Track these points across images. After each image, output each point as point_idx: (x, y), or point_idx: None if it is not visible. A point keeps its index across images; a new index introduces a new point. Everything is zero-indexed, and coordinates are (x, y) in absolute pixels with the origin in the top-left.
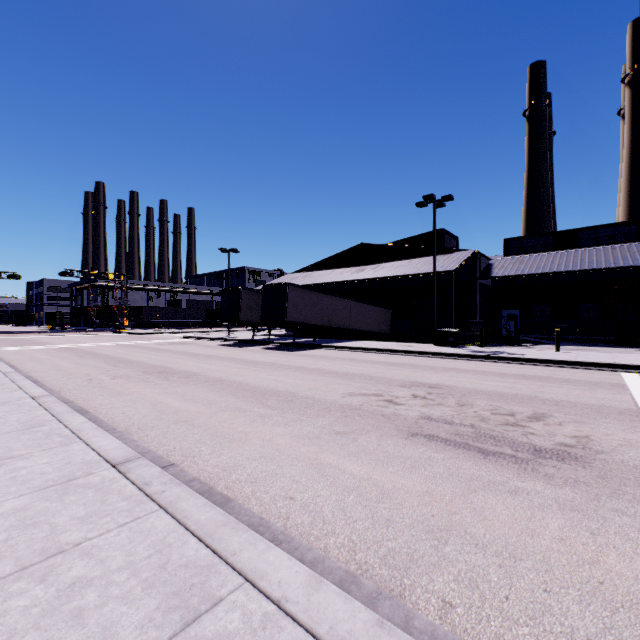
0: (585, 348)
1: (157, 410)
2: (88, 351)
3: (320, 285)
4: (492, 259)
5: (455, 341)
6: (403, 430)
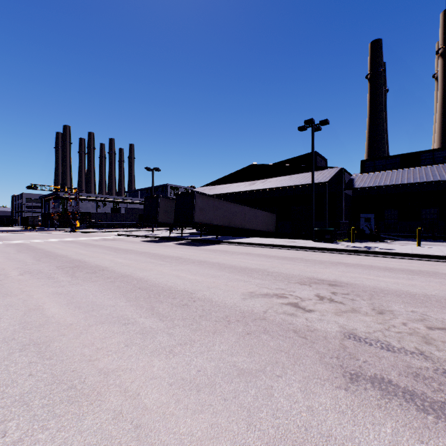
0: (435, 243)
1: (22, 321)
2: (31, 246)
3: (222, 196)
4: (353, 175)
5: (331, 238)
6: (333, 365)
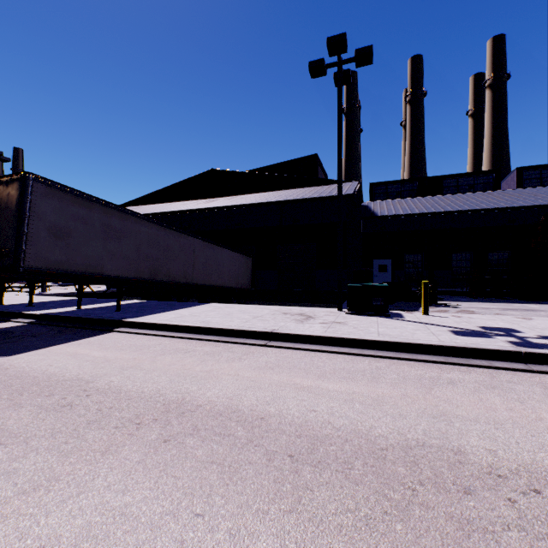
0: (519, 306)
1: None
2: None
3: None
4: (363, 202)
5: (385, 305)
6: None
